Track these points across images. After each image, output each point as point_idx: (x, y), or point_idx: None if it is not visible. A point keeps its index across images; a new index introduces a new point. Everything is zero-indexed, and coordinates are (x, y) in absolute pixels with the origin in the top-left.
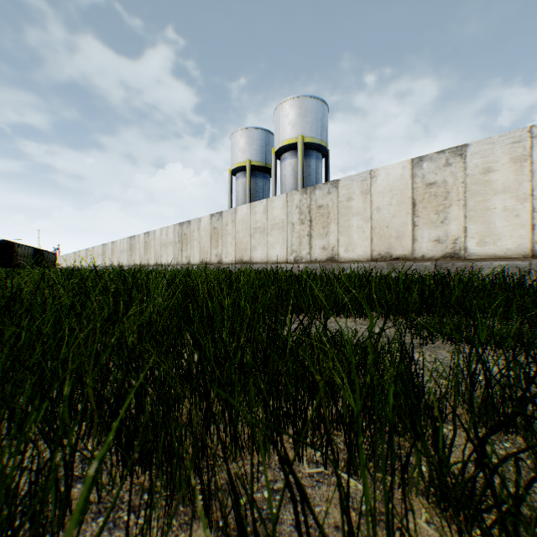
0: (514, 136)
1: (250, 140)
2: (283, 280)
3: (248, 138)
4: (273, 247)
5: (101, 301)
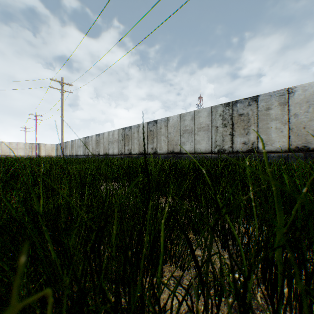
0: (0, 142)
1: None
2: None
3: None
4: None
5: None
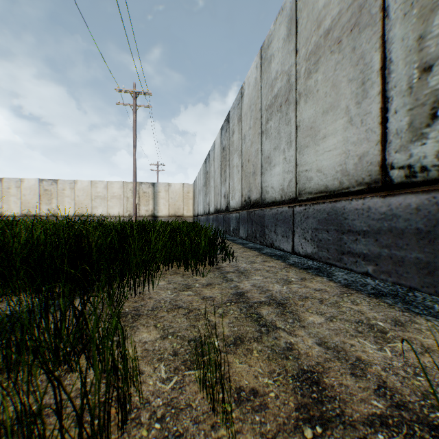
0: (71, 181)
1: None
2: None
3: None
4: None
5: None
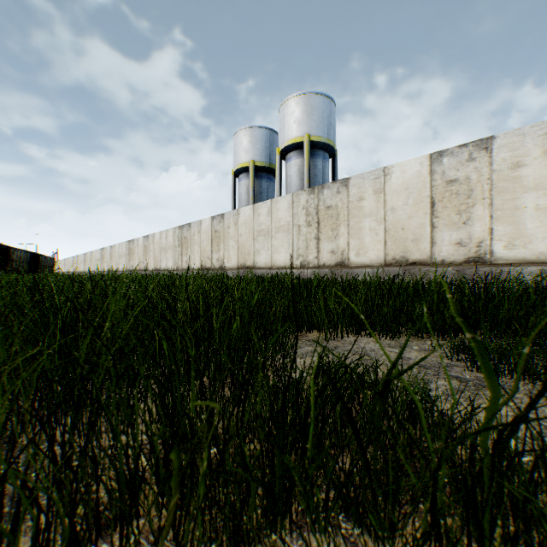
0: None
1: (254, 140)
2: (289, 288)
3: (252, 138)
4: (278, 251)
5: (30, 325)
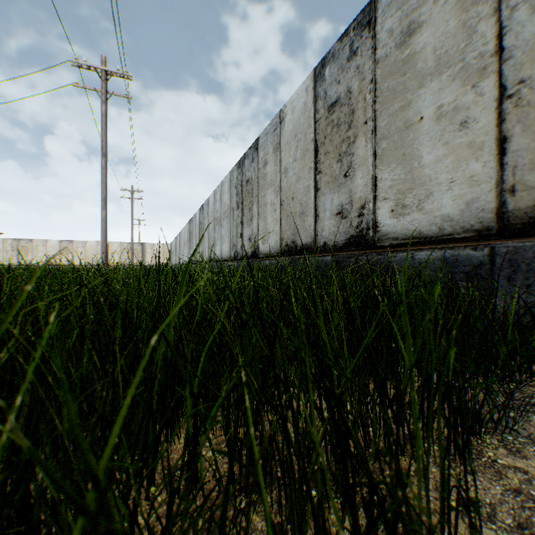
0: (83, 242)
1: None
2: None
3: None
4: None
5: None
